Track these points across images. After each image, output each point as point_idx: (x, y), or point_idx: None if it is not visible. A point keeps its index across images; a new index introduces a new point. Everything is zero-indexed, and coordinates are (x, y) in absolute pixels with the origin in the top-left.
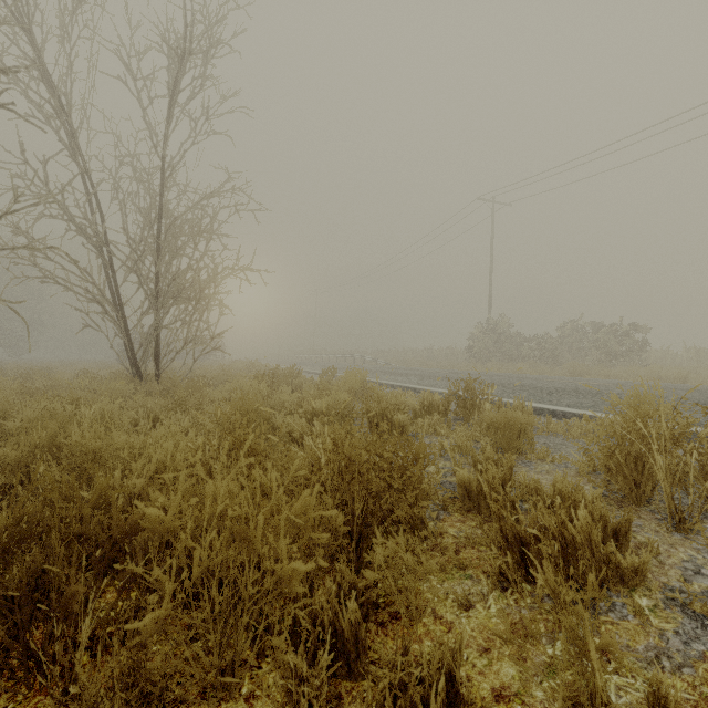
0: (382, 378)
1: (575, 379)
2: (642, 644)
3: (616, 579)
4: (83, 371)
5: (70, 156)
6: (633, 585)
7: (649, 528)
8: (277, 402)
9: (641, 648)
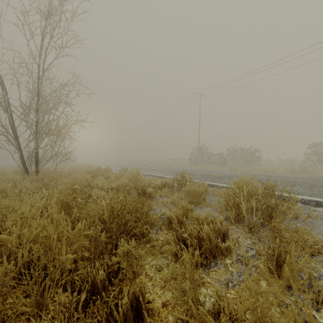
0: (149, 172)
1: (231, 172)
2: (223, 278)
3: (220, 253)
4: None
5: None
6: (226, 255)
7: (240, 232)
8: (95, 184)
9: (222, 280)
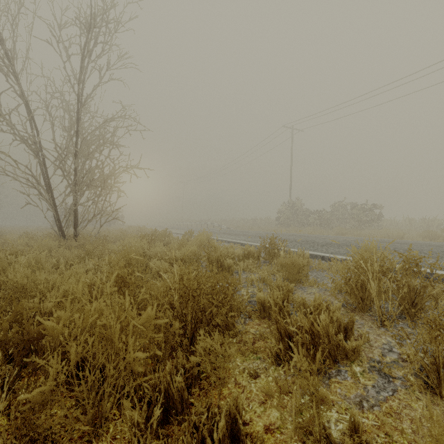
0: (222, 237)
1: (339, 237)
2: (353, 394)
3: (343, 356)
4: (26, 233)
5: (15, 91)
6: (352, 359)
7: (367, 325)
8: (152, 252)
9: (352, 396)
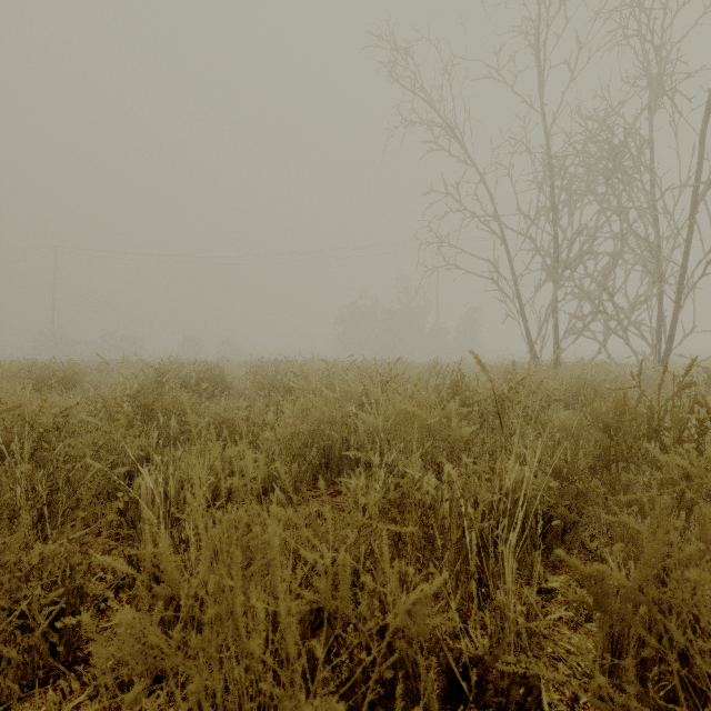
0: None
1: None
2: None
3: None
4: None
5: None
6: None
7: None
8: None
9: None
